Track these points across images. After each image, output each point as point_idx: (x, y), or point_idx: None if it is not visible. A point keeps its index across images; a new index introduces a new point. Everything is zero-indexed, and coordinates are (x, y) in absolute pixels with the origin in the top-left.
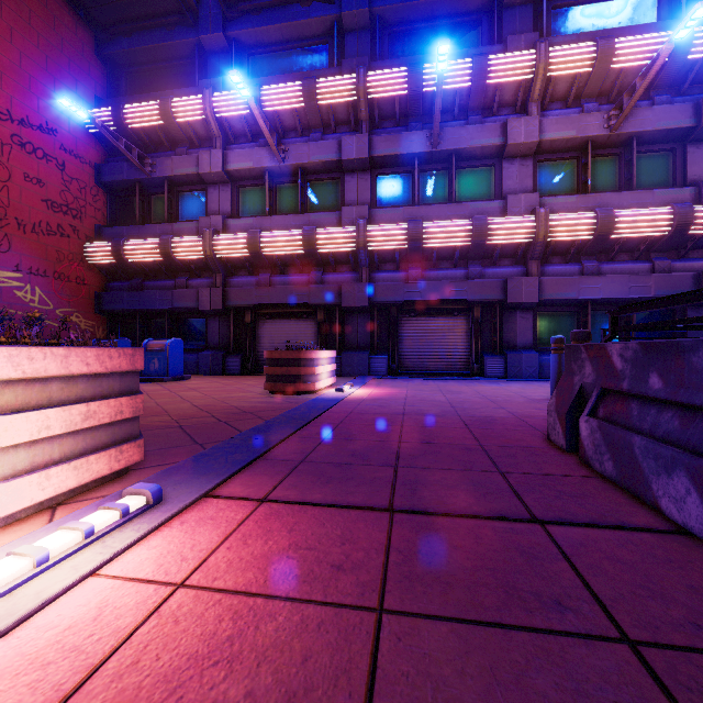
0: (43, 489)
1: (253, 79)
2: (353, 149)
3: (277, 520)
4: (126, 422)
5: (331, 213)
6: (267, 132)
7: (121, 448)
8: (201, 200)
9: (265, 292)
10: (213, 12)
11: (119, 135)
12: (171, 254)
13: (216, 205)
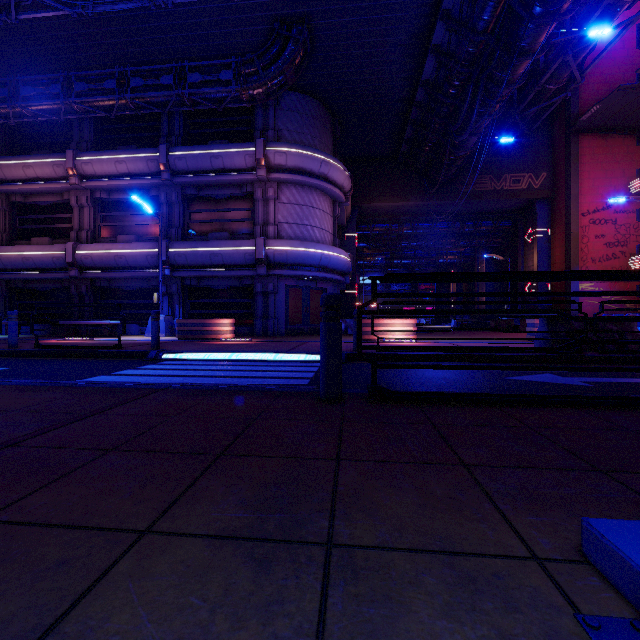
0: None
1: None
2: None
3: None
4: None
5: None
6: None
7: None
8: None
9: None
10: None
11: None
12: None
13: None
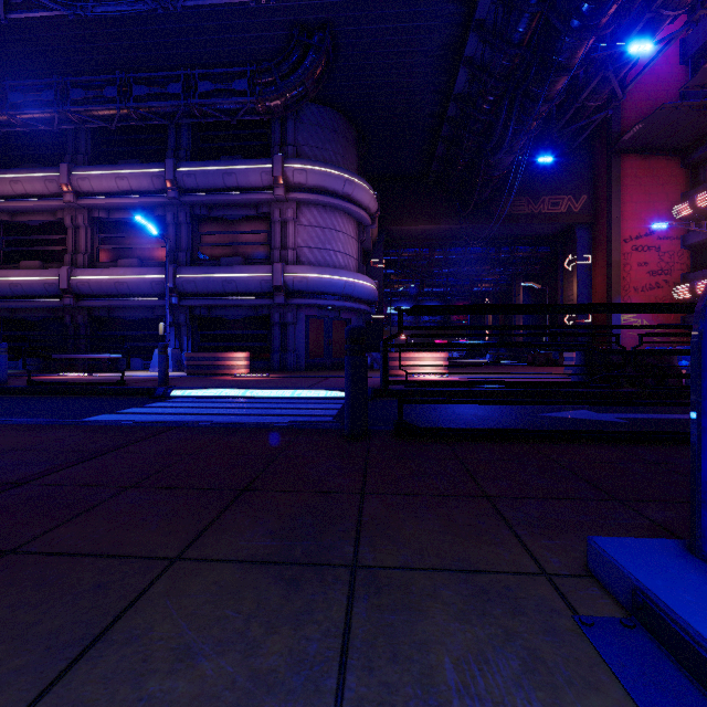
0: None
1: None
2: None
3: None
4: None
5: None
6: None
7: None
8: None
9: None
10: None
11: (689, 222)
12: None
13: None
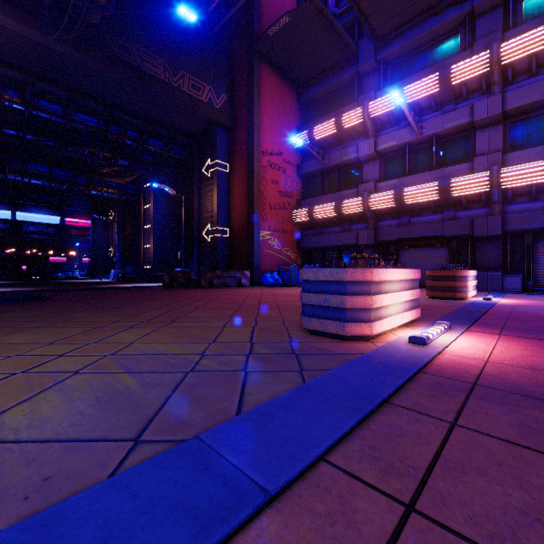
0: (407, 318)
1: (396, 83)
2: (485, 110)
3: (515, 339)
4: (417, 299)
5: (463, 164)
6: (411, 119)
7: (417, 309)
8: (357, 173)
9: (405, 230)
10: (368, 49)
11: (314, 147)
12: (342, 211)
13: (368, 175)
